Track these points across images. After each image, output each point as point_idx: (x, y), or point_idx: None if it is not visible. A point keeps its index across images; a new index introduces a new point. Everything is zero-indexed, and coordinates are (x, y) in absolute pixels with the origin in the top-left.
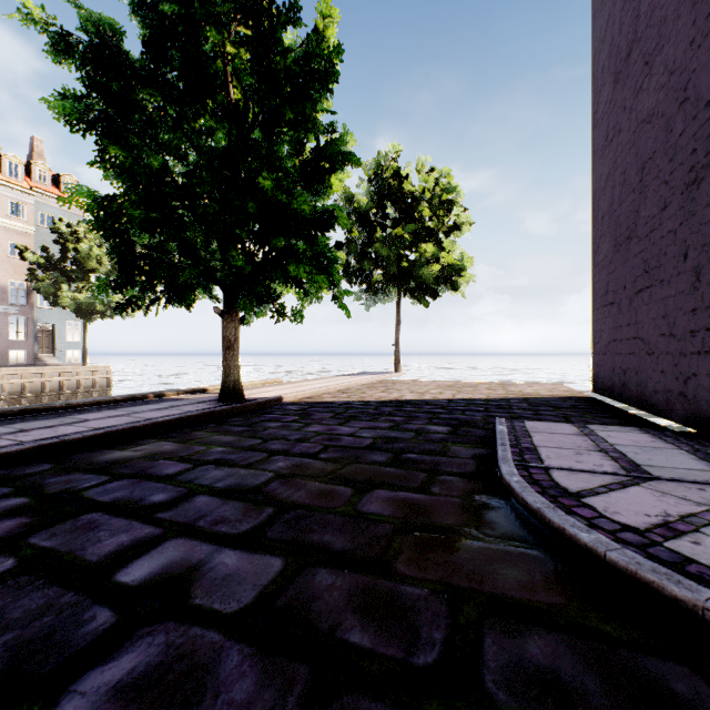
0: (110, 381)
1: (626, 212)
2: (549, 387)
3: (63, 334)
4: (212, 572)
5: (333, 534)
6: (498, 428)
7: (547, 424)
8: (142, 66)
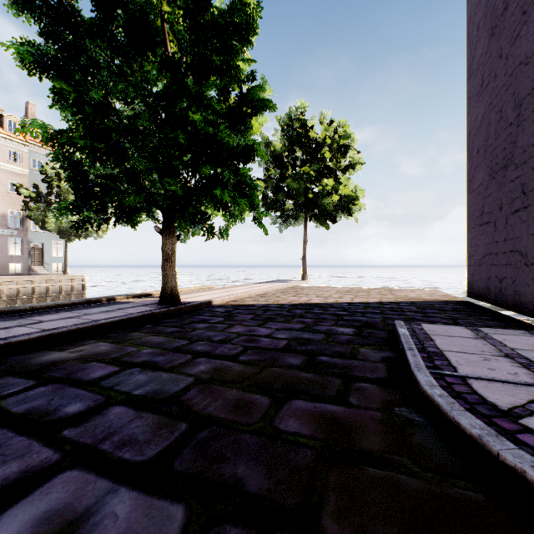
0: (84, 286)
1: (502, 144)
2: (428, 292)
3: (50, 251)
4: (94, 533)
5: (248, 464)
6: (400, 331)
7: (442, 327)
8: (93, 23)
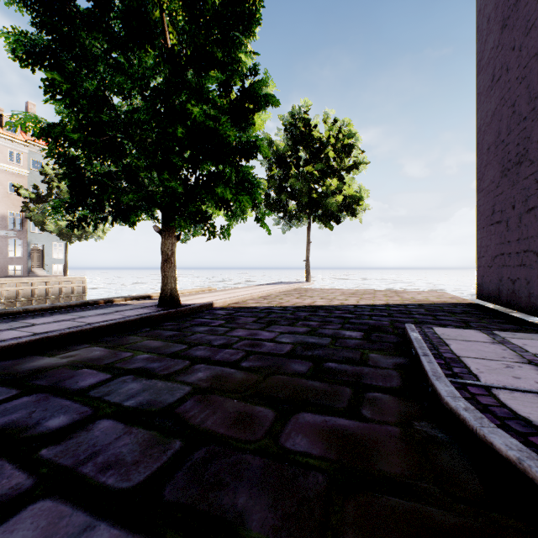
0: (85, 288)
1: (515, 140)
2: (436, 294)
3: (50, 252)
4: None
5: (250, 492)
6: (412, 335)
7: (455, 330)
8: (88, 13)
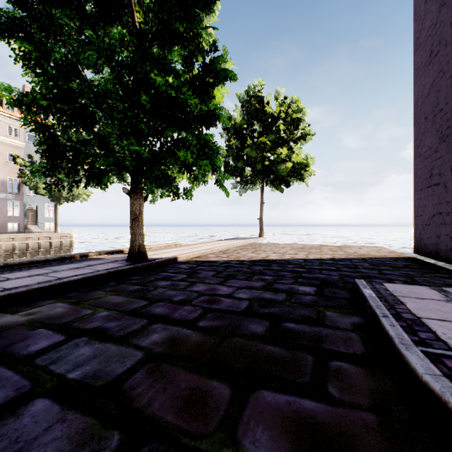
0: (72, 242)
1: None
2: (375, 249)
3: (43, 212)
4: None
5: None
6: (366, 292)
7: (406, 286)
8: None
